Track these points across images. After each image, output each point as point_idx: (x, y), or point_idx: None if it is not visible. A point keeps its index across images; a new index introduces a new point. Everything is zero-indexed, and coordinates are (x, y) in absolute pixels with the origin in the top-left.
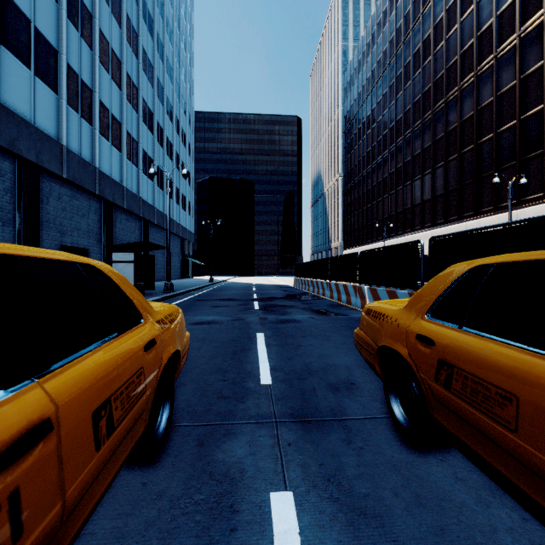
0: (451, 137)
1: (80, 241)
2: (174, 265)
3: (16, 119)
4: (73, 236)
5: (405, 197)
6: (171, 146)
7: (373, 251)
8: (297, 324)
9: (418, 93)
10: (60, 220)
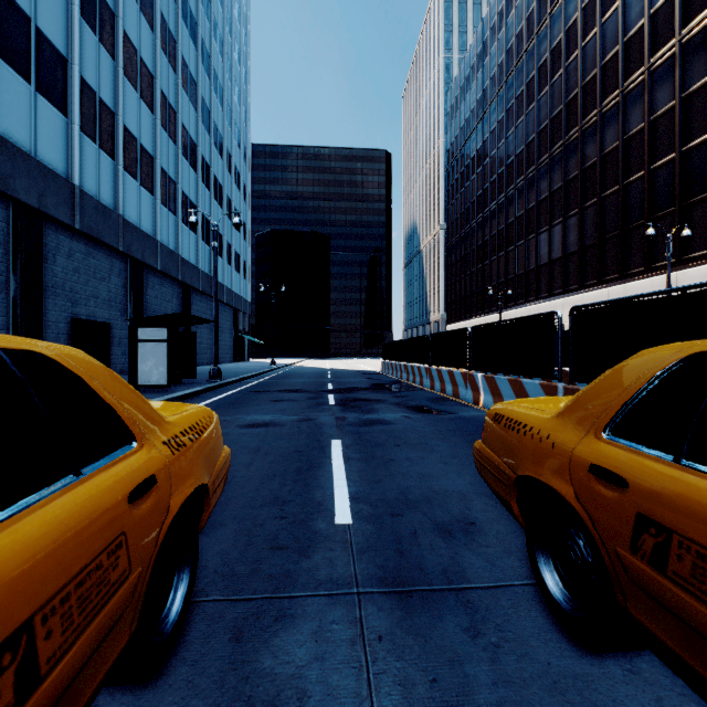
0: (589, 176)
1: (98, 313)
2: (225, 344)
3: (10, 149)
4: (89, 306)
5: (528, 255)
6: (221, 189)
7: (490, 326)
8: (387, 426)
9: (545, 118)
10: (72, 285)
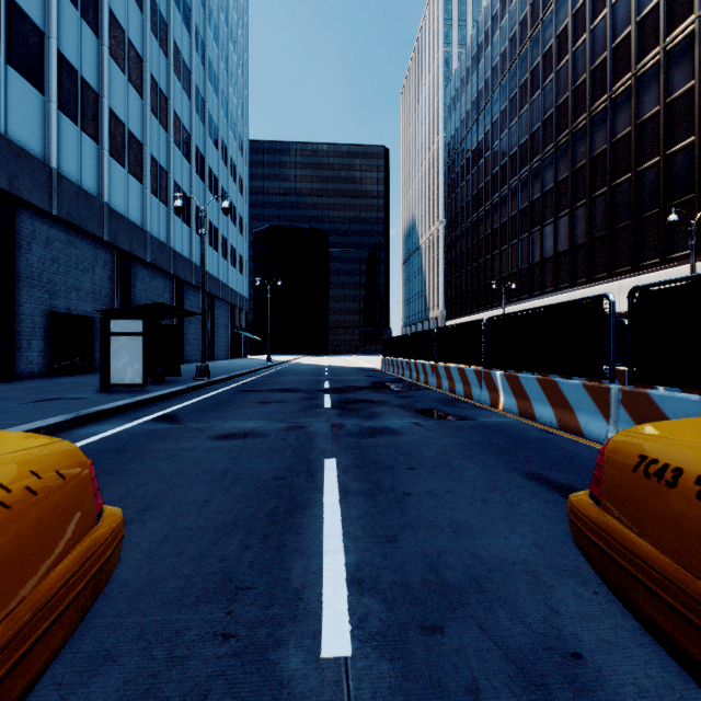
0: (598, 164)
1: (81, 306)
2: (221, 340)
3: None
4: (70, 298)
5: (532, 248)
6: (216, 181)
7: (511, 316)
8: (395, 437)
9: (550, 106)
10: (50, 276)
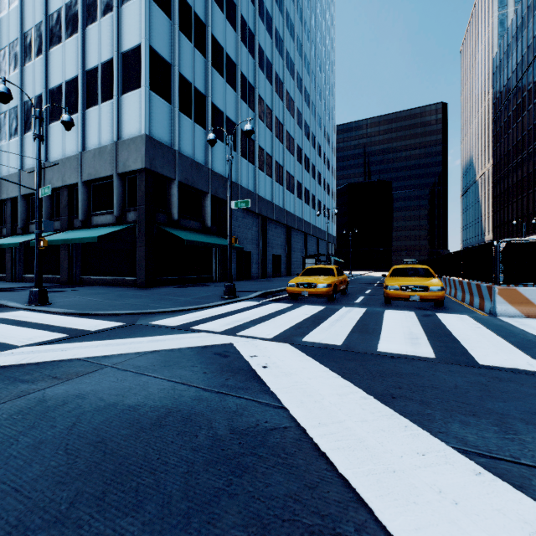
0: None
1: (278, 251)
2: None
3: (261, 199)
4: (276, 249)
5: None
6: (320, 175)
7: (438, 257)
8: None
9: None
10: (272, 241)
